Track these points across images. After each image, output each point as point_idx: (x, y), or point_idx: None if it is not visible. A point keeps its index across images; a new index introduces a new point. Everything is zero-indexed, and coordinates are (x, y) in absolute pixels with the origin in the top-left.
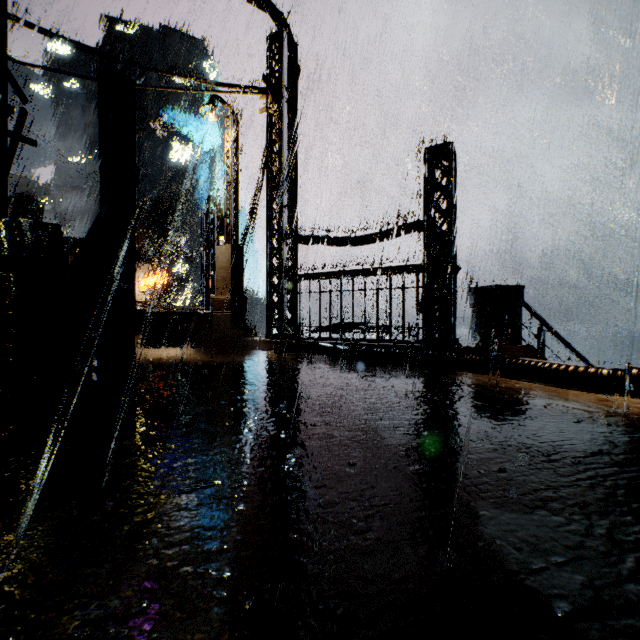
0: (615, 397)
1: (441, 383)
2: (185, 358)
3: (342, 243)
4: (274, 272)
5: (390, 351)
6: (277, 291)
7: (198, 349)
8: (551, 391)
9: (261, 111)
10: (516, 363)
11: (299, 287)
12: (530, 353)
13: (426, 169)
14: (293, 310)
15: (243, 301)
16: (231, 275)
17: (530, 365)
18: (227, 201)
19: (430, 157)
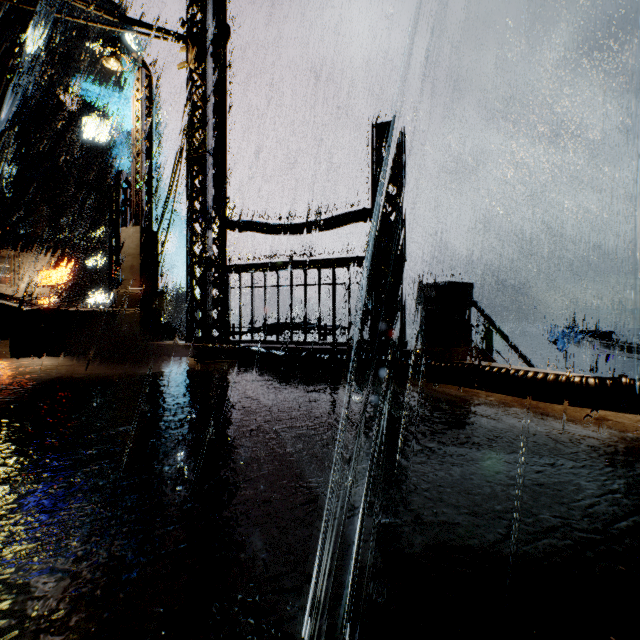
0: (607, 412)
1: (403, 400)
2: (65, 371)
3: (279, 231)
4: (196, 262)
5: (336, 357)
6: (200, 285)
7: (94, 357)
8: (534, 407)
9: (180, 66)
10: (484, 370)
11: (228, 281)
12: (480, 355)
13: (374, 149)
14: (220, 308)
15: (158, 297)
16: (141, 264)
17: (501, 373)
18: (136, 173)
19: (379, 135)
